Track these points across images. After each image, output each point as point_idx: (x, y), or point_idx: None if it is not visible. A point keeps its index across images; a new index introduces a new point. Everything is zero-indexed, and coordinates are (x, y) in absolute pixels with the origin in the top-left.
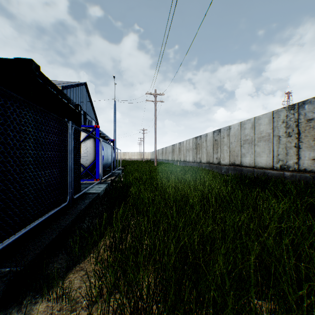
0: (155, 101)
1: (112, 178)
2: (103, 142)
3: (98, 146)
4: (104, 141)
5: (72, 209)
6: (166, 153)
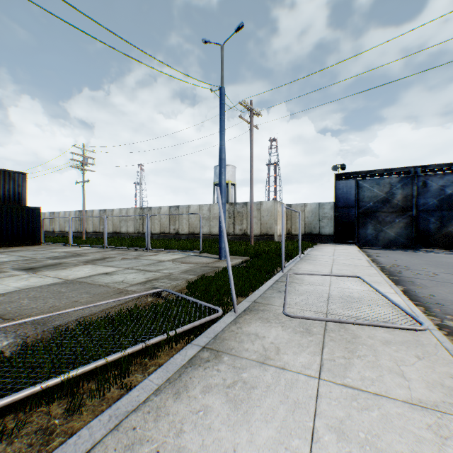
0: None
1: None
2: None
3: None
4: None
5: None
6: None
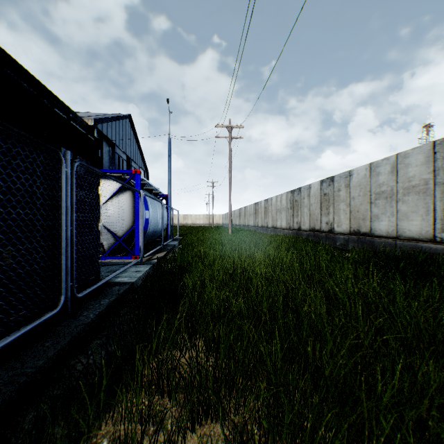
0: (229, 137)
1: (161, 255)
2: (148, 198)
3: (139, 203)
4: (148, 196)
5: (68, 323)
6: (245, 216)
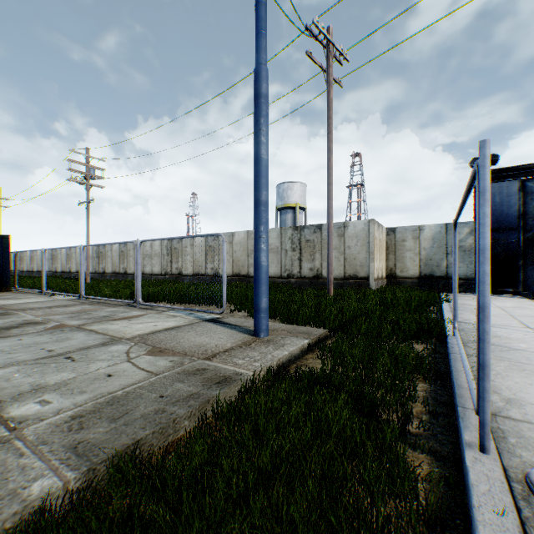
0: None
1: None
2: None
3: None
4: None
5: None
6: None
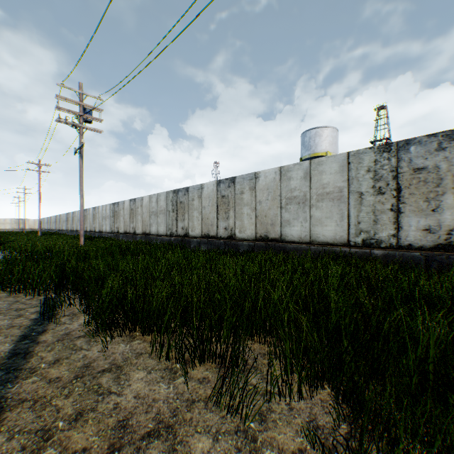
0: (40, 171)
1: None
2: None
3: None
4: None
5: None
6: (60, 222)
